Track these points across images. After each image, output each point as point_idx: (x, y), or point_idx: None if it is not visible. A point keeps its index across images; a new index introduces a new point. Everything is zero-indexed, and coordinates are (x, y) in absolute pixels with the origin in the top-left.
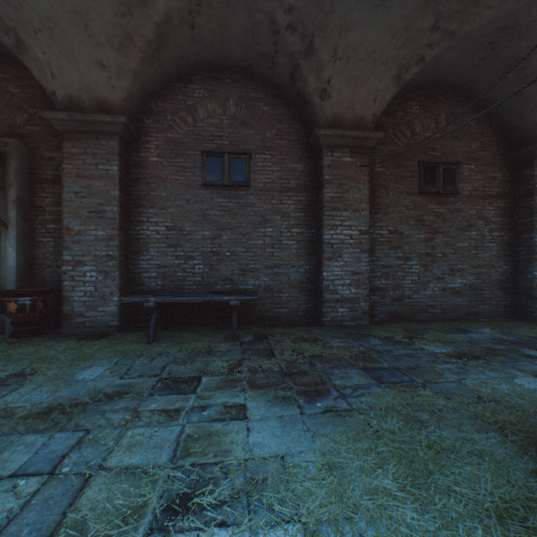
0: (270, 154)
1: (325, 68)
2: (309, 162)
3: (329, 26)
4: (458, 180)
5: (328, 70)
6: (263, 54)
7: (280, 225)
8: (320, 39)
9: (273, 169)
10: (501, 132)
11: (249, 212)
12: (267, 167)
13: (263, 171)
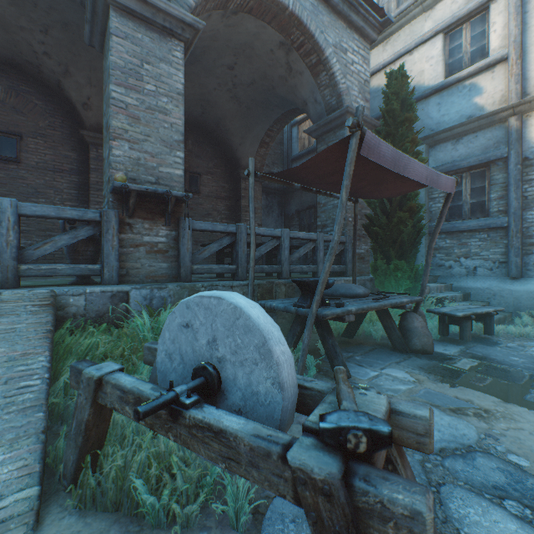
0: (44, 140)
1: (84, 89)
2: (82, 153)
3: (80, 63)
4: (201, 185)
5: (87, 91)
6: (30, 61)
7: (54, 198)
8: (76, 69)
9: (47, 153)
10: (228, 159)
11: (21, 184)
12: (40, 150)
13: (36, 152)
